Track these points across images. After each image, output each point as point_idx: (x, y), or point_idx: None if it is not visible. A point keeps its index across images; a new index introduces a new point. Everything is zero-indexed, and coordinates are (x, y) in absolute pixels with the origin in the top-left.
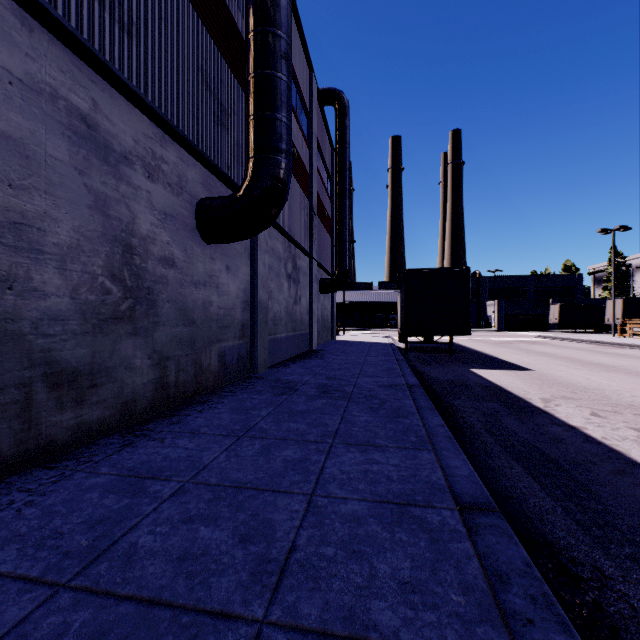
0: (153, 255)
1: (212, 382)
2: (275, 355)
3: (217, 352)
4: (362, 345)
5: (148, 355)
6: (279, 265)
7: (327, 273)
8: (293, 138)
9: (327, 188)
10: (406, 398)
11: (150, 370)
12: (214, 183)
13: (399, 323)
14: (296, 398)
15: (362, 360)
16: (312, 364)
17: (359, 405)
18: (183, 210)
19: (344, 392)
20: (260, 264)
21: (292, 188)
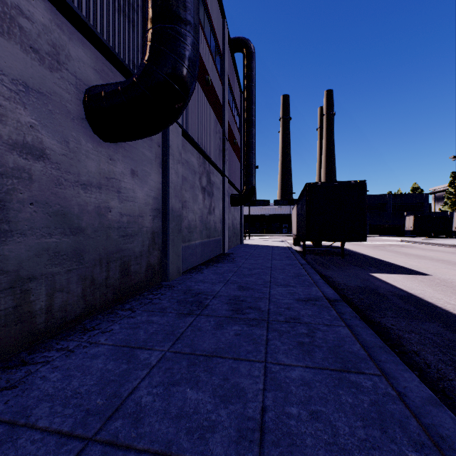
0: None
1: (111, 297)
2: (190, 260)
3: (118, 263)
4: (265, 248)
5: None
6: (194, 178)
7: (236, 190)
8: (207, 68)
9: (236, 122)
10: (337, 323)
11: None
12: (114, 75)
13: (295, 230)
14: (203, 322)
15: (269, 264)
16: (224, 269)
17: (283, 338)
18: (62, 91)
19: (260, 311)
20: (172, 173)
21: (206, 112)
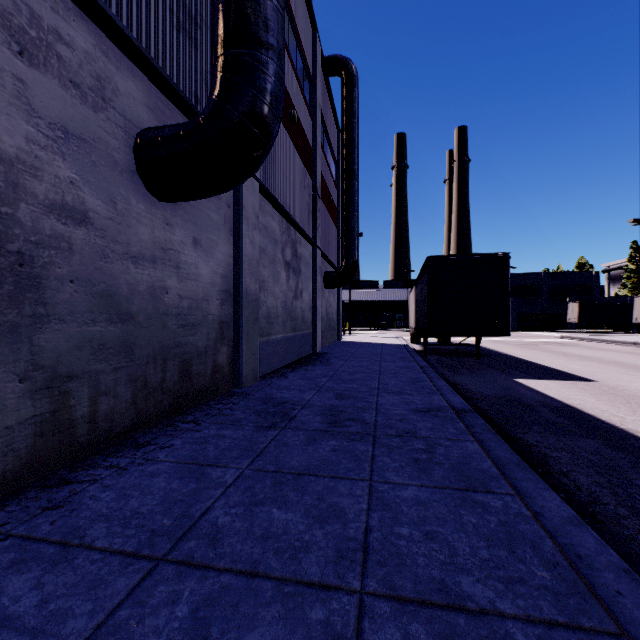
0: (33, 196)
1: (168, 406)
2: (269, 361)
3: (177, 362)
4: (372, 347)
5: (19, 374)
6: (274, 249)
7: (332, 266)
8: (293, 99)
9: (332, 172)
10: (464, 437)
11: (25, 401)
12: (171, 113)
13: (413, 322)
14: (290, 436)
15: (377, 367)
16: (315, 373)
17: (393, 454)
18: (108, 136)
19: (364, 423)
20: (247, 242)
21: (291, 159)
